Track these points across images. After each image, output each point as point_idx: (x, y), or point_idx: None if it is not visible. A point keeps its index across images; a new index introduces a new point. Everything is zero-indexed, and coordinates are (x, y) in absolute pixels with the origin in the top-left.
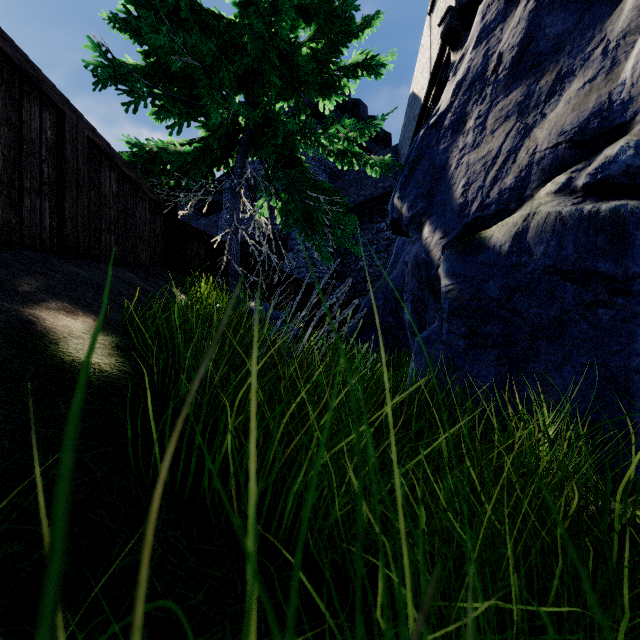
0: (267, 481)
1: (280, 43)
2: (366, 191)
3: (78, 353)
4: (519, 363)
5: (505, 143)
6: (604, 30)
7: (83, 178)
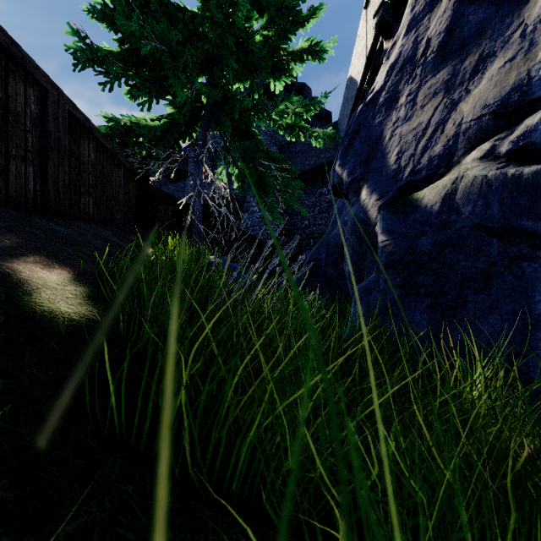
0: (221, 432)
1: (237, 31)
2: (310, 161)
3: (50, 303)
4: (449, 310)
5: (434, 116)
6: (522, 16)
7: (64, 147)
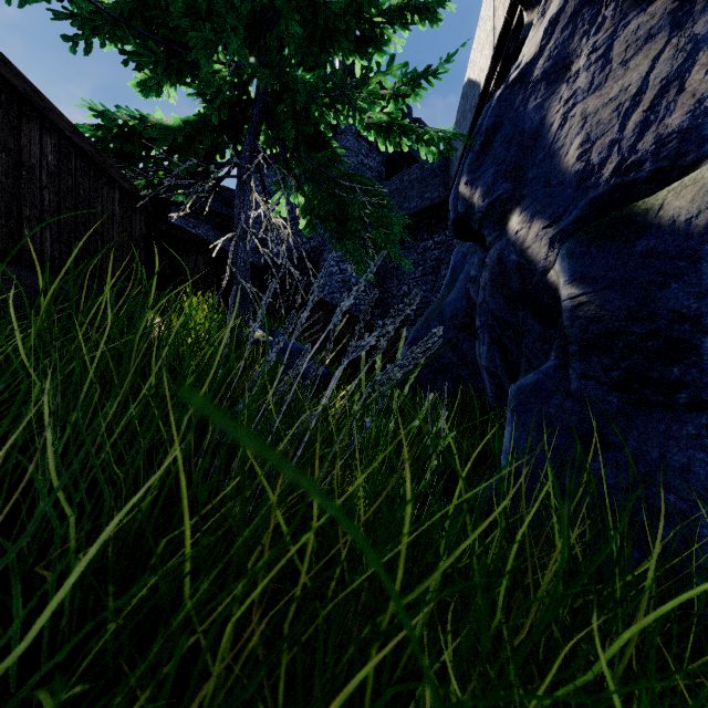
0: None
1: None
2: (410, 203)
3: None
4: None
5: (654, 70)
6: None
7: None
